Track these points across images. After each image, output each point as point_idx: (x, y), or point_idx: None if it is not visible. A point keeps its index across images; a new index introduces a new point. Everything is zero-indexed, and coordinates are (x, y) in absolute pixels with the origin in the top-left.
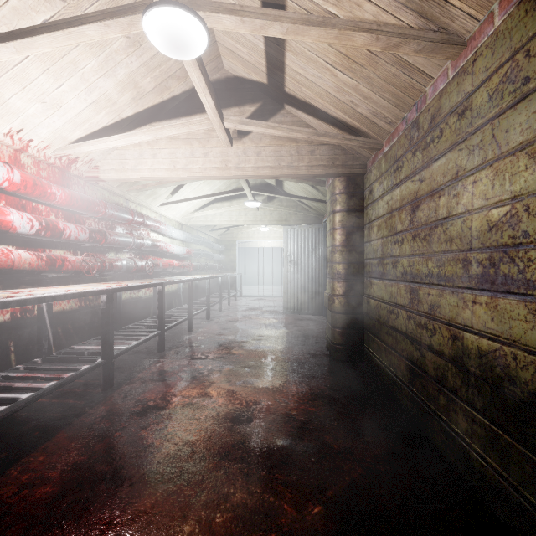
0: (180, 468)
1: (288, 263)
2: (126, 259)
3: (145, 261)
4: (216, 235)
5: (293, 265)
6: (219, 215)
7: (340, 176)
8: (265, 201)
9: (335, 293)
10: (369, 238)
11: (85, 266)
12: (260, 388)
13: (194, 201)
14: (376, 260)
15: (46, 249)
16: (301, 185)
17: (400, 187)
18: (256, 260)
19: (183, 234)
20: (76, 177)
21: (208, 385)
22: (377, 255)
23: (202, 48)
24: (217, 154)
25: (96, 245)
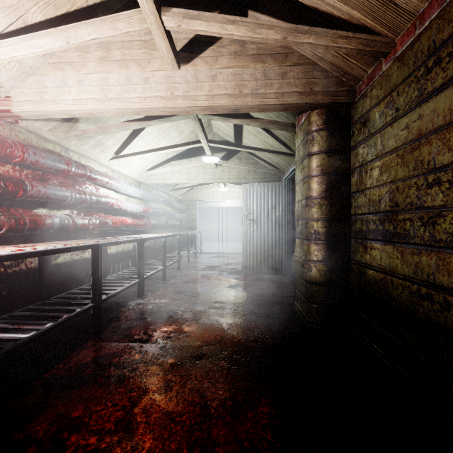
0: None
1: (247, 221)
2: (61, 215)
3: (88, 219)
4: (177, 195)
5: (252, 224)
6: (178, 173)
7: (319, 107)
8: (223, 159)
9: (311, 258)
10: (362, 186)
11: None
12: (214, 406)
13: (147, 154)
14: (377, 214)
15: None
16: (261, 138)
17: (448, 88)
18: (216, 220)
19: (140, 192)
20: None
21: (136, 399)
22: (379, 208)
23: None
24: (160, 79)
25: (12, 198)
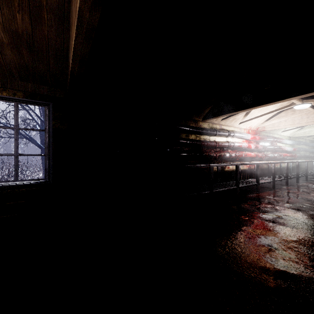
0: (303, 199)
1: None
2: (271, 154)
3: (276, 154)
4: (311, 138)
5: None
6: (313, 130)
7: None
8: None
9: None
10: None
11: (262, 156)
12: None
13: (299, 128)
14: None
15: (253, 152)
16: None
17: None
18: None
19: (291, 142)
20: (258, 131)
21: (309, 193)
22: None
23: (309, 106)
24: (313, 116)
25: (263, 150)
